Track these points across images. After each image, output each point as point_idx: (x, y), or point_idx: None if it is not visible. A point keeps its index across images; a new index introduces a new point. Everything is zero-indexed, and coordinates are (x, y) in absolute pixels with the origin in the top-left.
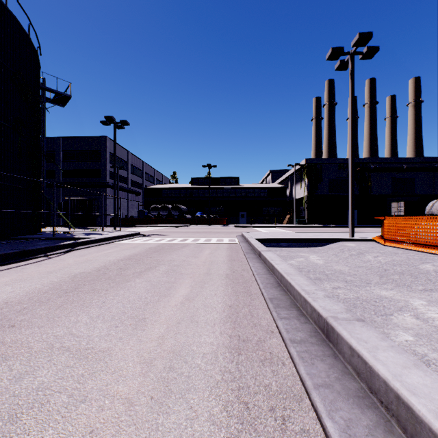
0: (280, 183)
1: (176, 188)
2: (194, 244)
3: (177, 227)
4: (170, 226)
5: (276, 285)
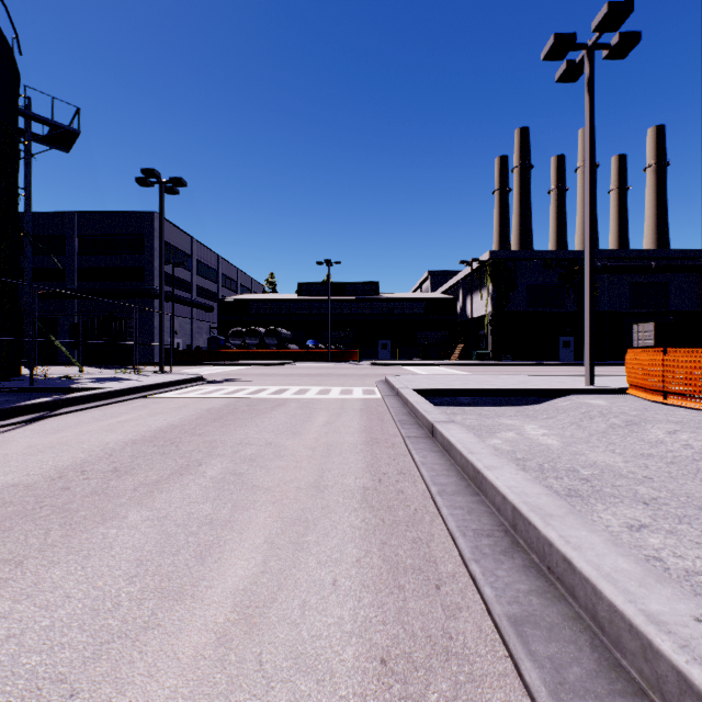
0: (446, 292)
1: (274, 300)
2: (298, 401)
3: (274, 365)
4: (262, 364)
5: (505, 540)
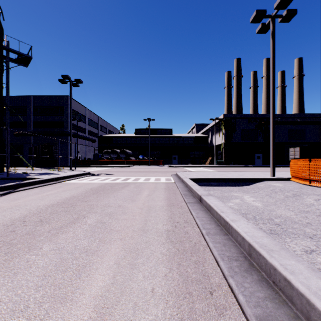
0: (203, 133)
1: (124, 137)
2: (134, 184)
3: (124, 167)
4: (118, 166)
5: (246, 263)
